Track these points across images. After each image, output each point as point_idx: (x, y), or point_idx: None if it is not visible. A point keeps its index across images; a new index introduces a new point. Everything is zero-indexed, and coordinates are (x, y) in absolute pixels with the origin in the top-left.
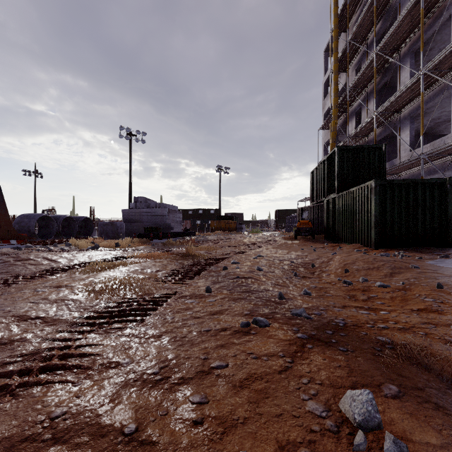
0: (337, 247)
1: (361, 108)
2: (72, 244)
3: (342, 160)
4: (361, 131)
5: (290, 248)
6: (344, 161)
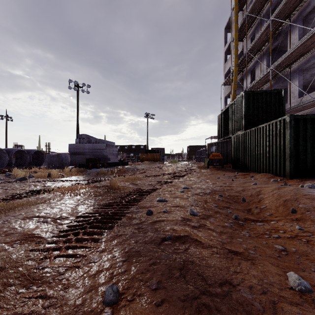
0: (247, 176)
1: (256, 67)
2: (12, 173)
3: (248, 103)
4: (257, 84)
5: (207, 176)
6: (250, 103)
